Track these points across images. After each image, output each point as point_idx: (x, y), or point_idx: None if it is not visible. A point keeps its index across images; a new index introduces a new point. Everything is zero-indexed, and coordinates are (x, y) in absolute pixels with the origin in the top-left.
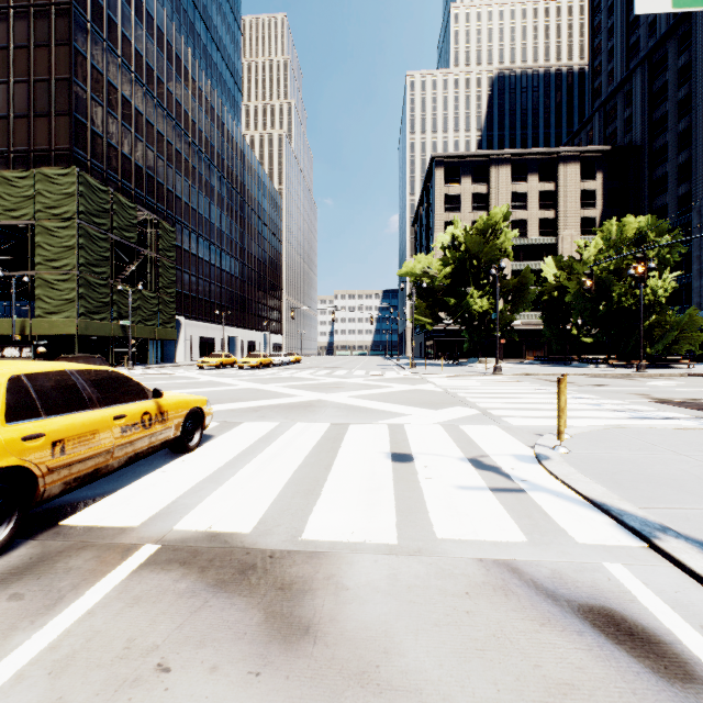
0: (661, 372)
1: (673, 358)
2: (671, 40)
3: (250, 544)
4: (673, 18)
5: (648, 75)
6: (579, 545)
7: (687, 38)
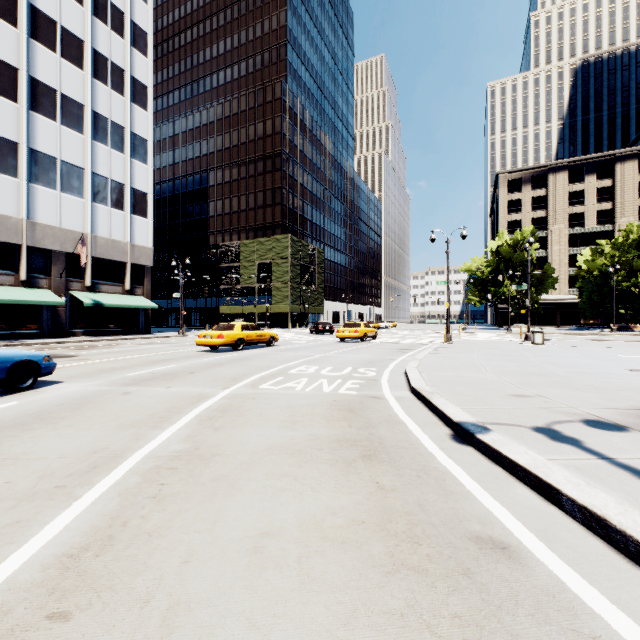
0: (625, 333)
1: None
2: None
3: (391, 342)
4: None
5: None
6: (431, 343)
7: None
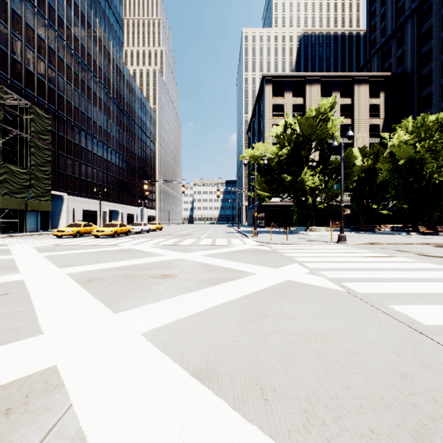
0: None
1: None
2: None
3: None
4: None
5: (417, 22)
6: None
7: None
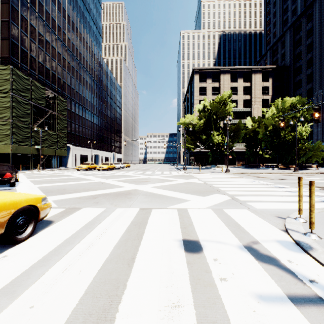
0: (306, 172)
1: (309, 165)
2: (303, 17)
3: None
4: (304, 7)
5: (293, 33)
6: None
7: (311, 16)
